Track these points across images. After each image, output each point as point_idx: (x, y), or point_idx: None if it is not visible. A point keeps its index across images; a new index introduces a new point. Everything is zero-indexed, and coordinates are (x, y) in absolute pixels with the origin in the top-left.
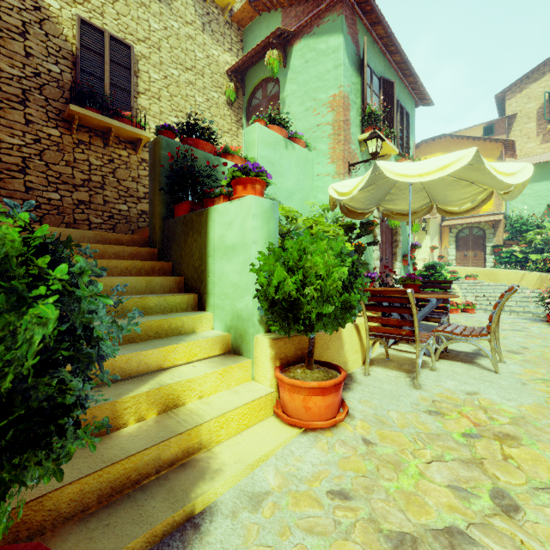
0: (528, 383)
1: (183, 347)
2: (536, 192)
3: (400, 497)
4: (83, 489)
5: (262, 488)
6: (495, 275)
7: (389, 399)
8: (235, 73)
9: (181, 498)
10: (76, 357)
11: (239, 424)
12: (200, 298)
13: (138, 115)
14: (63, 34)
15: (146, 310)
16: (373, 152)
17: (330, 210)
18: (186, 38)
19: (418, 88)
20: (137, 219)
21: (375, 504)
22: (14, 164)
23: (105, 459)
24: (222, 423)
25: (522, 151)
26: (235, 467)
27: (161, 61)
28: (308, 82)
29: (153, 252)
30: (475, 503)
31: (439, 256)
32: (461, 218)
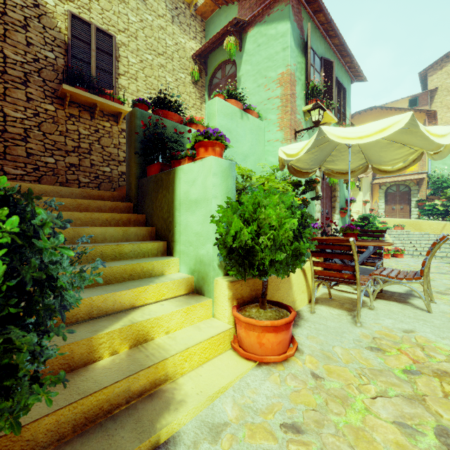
0: None
1: (153, 288)
2: None
3: (348, 432)
4: (59, 420)
5: (221, 419)
6: (419, 225)
7: (334, 335)
8: (199, 57)
9: (148, 429)
10: (34, 309)
11: (201, 357)
12: (168, 245)
13: (119, 93)
14: (57, 27)
15: (122, 256)
16: (316, 120)
17: (279, 170)
18: (158, 28)
19: (354, 67)
20: (118, 179)
21: (325, 439)
22: (17, 134)
23: (80, 391)
24: (185, 357)
25: (443, 120)
26: (196, 399)
27: (138, 48)
28: (260, 63)
29: (129, 206)
30: (421, 440)
31: (370, 209)
32: (390, 177)
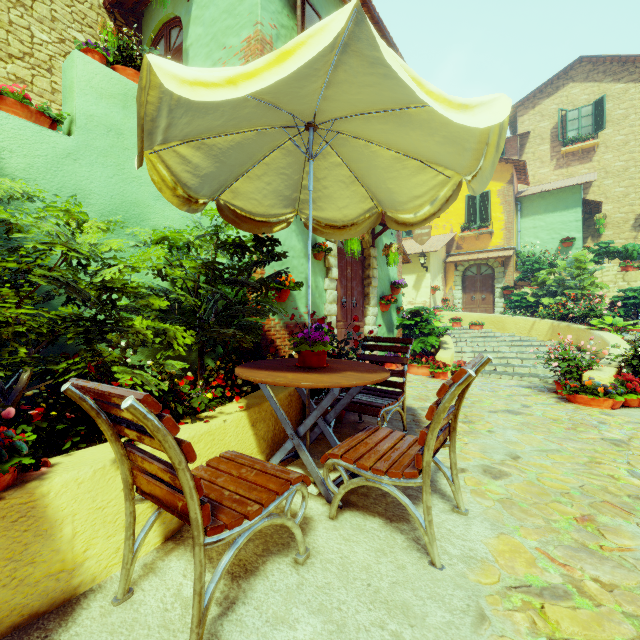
0: (489, 615)
1: None
2: (549, 224)
3: None
4: None
5: None
6: (503, 323)
7: None
8: (120, 9)
9: None
10: None
11: None
12: None
13: None
14: None
15: None
16: None
17: None
18: None
19: None
20: None
21: None
22: None
23: None
24: None
25: (536, 177)
26: None
27: None
28: (217, 21)
29: None
30: None
31: (443, 299)
32: (468, 254)
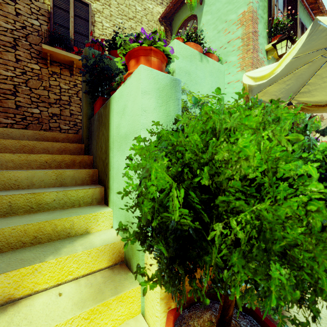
0: None
1: (49, 265)
2: None
3: None
4: None
5: None
6: None
7: None
8: (165, 19)
9: None
10: None
11: None
12: (105, 192)
13: None
14: None
15: (41, 206)
16: (282, 53)
17: None
18: None
19: (317, 8)
20: None
21: None
22: (8, 90)
23: None
24: None
25: None
26: None
27: (111, 14)
28: (220, 9)
29: (80, 147)
30: None
31: None
32: None
